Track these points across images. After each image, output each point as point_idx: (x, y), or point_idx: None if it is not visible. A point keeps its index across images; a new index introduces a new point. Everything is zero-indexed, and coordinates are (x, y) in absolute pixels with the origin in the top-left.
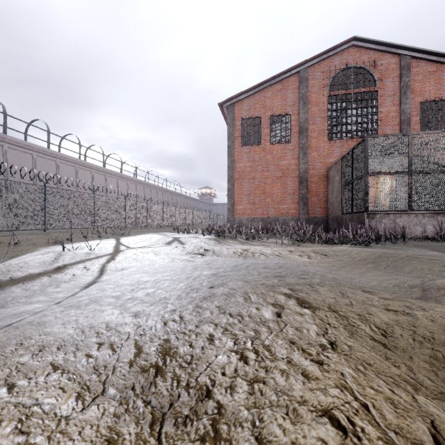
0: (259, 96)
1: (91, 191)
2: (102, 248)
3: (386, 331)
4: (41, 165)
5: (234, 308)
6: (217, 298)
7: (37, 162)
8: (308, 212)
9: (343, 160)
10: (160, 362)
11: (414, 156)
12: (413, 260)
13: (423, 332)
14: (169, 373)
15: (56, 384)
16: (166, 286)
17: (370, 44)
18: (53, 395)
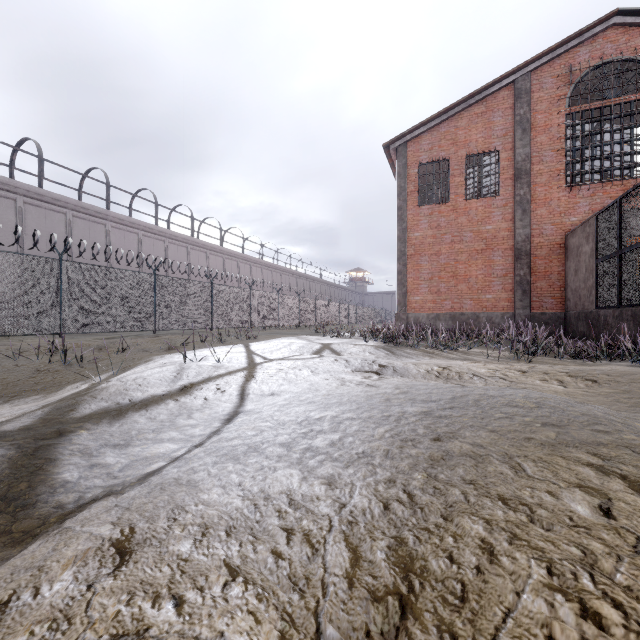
0: (446, 128)
1: (206, 279)
2: (232, 359)
3: None
4: (148, 248)
5: (504, 487)
6: (459, 463)
7: (143, 243)
8: (530, 305)
9: (600, 217)
10: (401, 586)
11: None
12: None
13: None
14: (427, 614)
15: (242, 605)
16: (356, 430)
17: None
18: (244, 629)
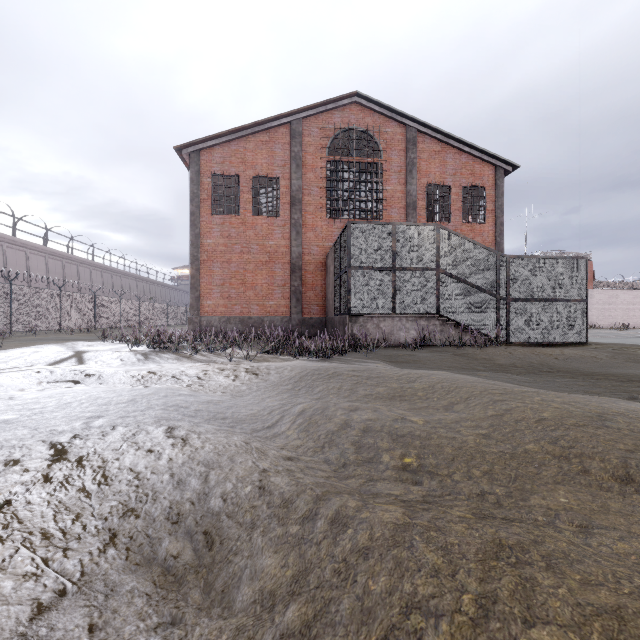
0: (236, 146)
1: None
2: None
3: (108, 478)
4: None
5: None
6: None
7: None
8: (302, 311)
9: (336, 246)
10: None
11: (398, 250)
12: (334, 377)
13: (146, 474)
14: None
15: None
16: None
17: (375, 106)
18: None
